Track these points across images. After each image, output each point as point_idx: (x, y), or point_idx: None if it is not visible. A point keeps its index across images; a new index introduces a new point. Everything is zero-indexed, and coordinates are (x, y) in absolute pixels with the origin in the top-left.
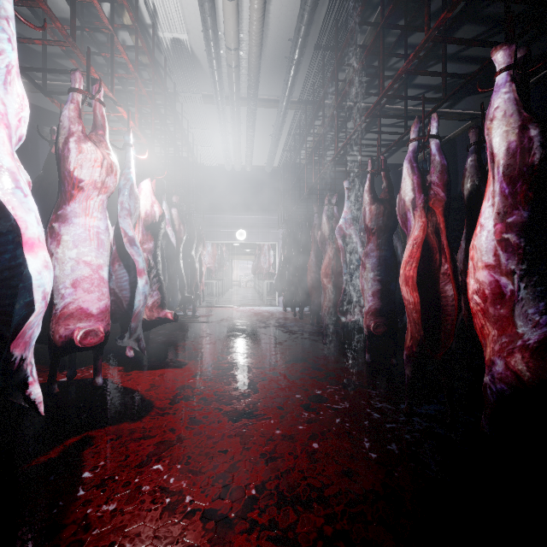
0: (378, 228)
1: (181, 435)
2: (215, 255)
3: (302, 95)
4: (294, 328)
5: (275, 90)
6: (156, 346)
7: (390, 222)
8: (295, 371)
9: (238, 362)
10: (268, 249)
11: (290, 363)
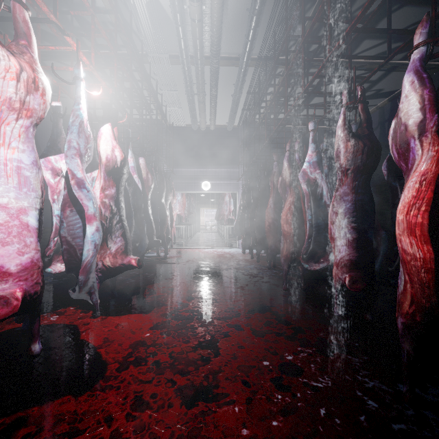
0: (358, 167)
1: (117, 431)
2: (184, 203)
3: (261, 50)
4: (254, 271)
5: (236, 47)
6: (123, 289)
7: (373, 159)
8: (259, 324)
9: (200, 311)
10: (230, 198)
11: (253, 313)
